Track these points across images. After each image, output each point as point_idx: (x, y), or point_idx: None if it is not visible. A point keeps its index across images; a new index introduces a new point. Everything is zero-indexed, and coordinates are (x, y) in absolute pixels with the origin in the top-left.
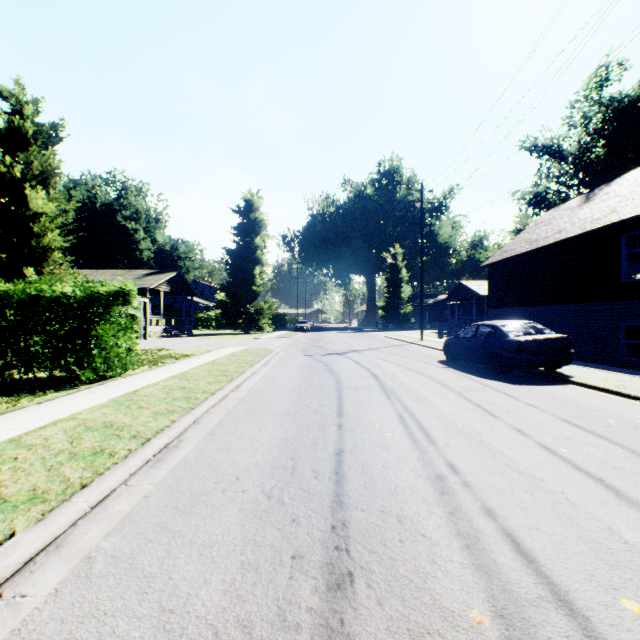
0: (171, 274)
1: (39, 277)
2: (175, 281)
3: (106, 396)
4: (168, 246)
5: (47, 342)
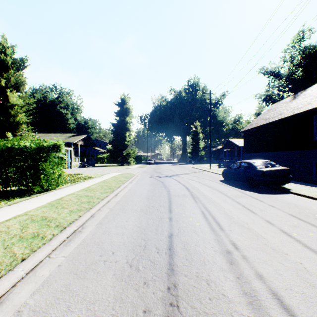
0: (84, 136)
1: (14, 137)
2: (86, 139)
3: (46, 201)
4: (83, 122)
5: (16, 171)
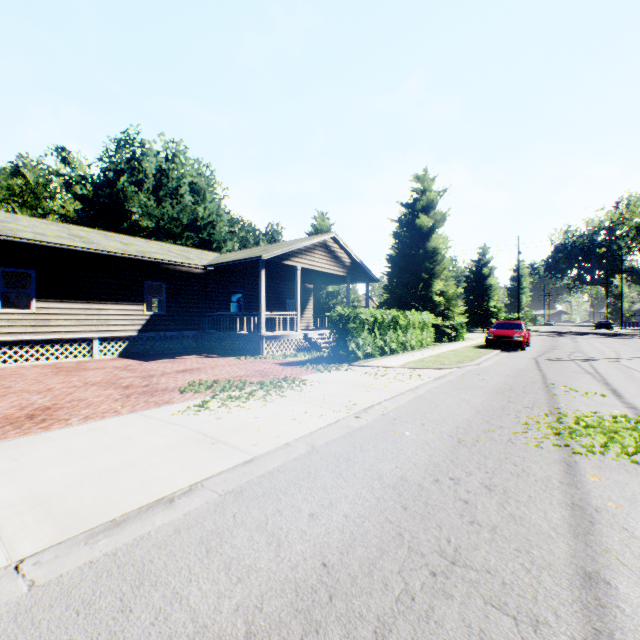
0: None
1: None
2: None
3: None
4: None
5: None
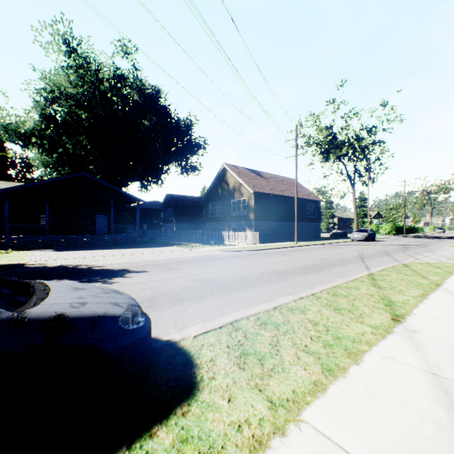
0: None
1: None
2: None
3: None
4: None
5: None
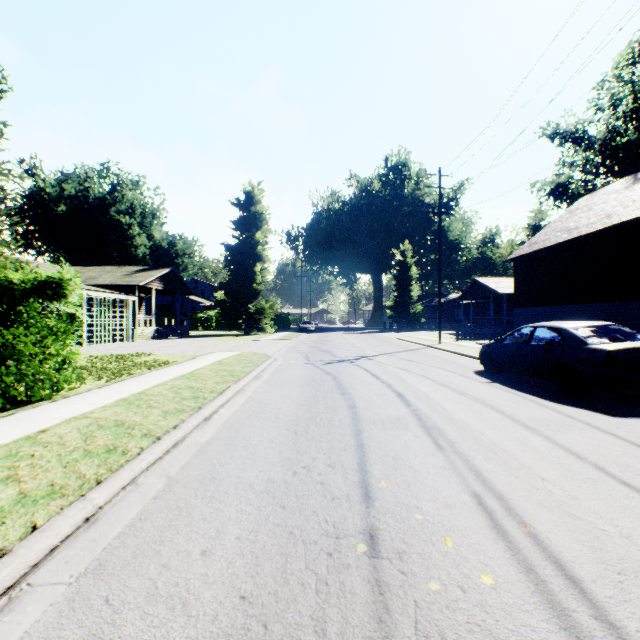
0: (164, 270)
1: None
2: (169, 278)
3: None
4: (165, 242)
5: None
